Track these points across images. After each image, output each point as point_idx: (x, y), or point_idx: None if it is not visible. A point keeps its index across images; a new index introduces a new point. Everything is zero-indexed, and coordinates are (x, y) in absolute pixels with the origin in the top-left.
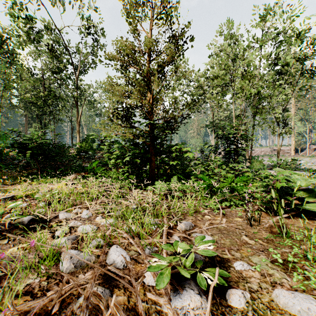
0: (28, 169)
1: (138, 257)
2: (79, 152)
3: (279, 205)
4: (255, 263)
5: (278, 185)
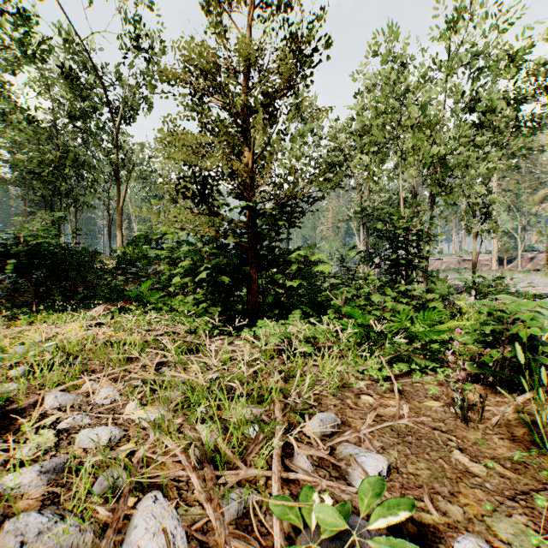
0: (17, 295)
1: (207, 528)
2: (121, 263)
3: (535, 381)
4: (505, 541)
5: (521, 334)
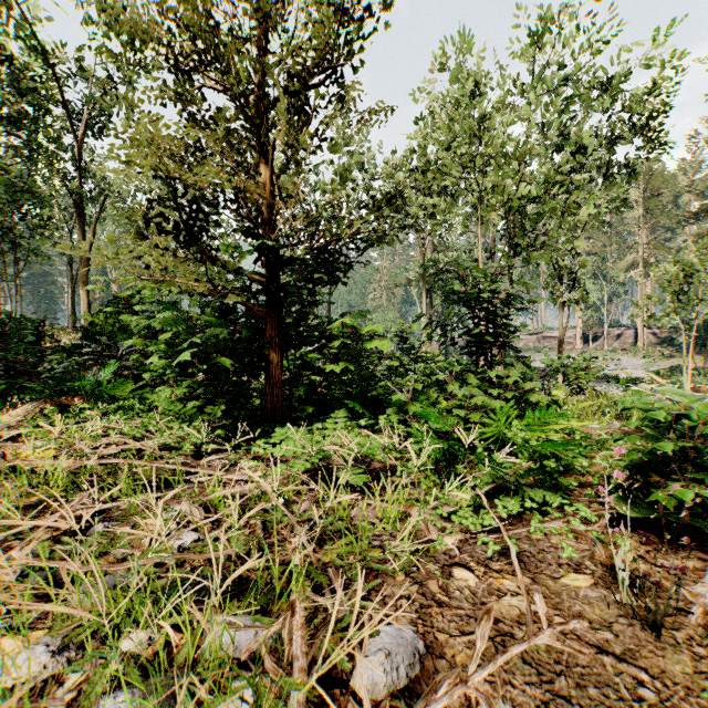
0: None
1: None
2: (87, 338)
3: None
4: None
5: None
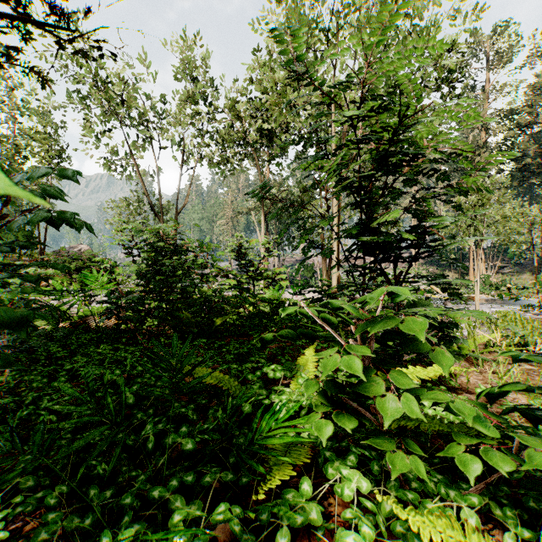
0: None
1: None
2: None
3: None
4: None
5: None
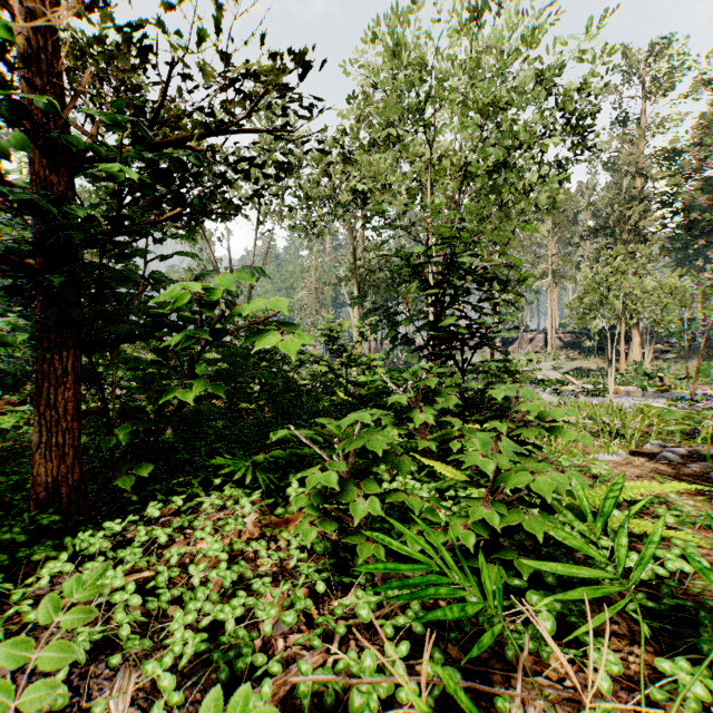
0: None
1: None
2: None
3: None
4: None
5: None
